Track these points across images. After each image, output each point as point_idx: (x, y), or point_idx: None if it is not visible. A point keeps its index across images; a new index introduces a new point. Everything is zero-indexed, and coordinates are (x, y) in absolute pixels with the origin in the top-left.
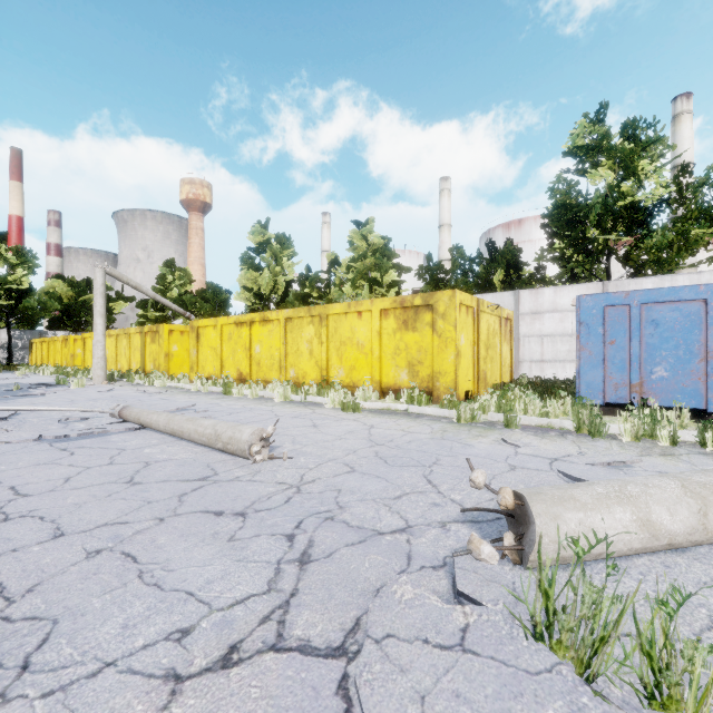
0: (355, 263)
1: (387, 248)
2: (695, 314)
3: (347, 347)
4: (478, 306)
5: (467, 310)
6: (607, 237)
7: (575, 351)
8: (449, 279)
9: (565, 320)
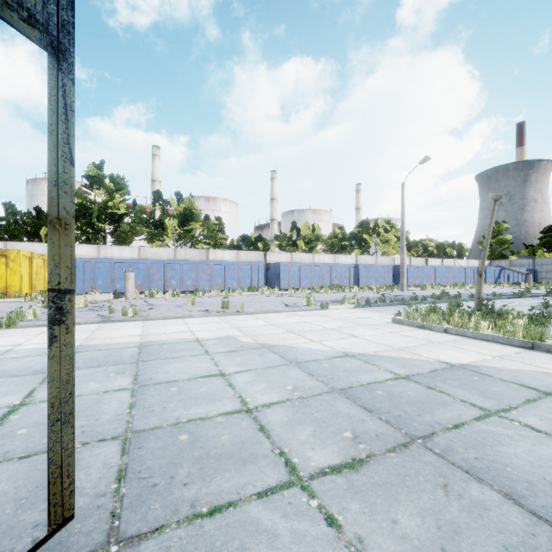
0: None
1: None
2: (109, 266)
3: None
4: (32, 256)
5: (26, 258)
6: (103, 224)
7: None
8: (4, 225)
9: None
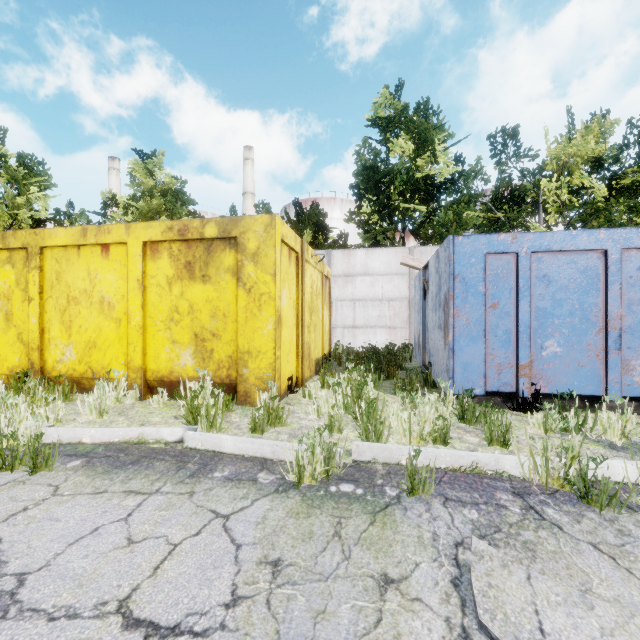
0: (137, 202)
1: (181, 191)
2: (593, 269)
3: (80, 307)
4: (303, 252)
5: (289, 254)
6: (407, 207)
7: (385, 316)
8: None
9: (376, 284)
